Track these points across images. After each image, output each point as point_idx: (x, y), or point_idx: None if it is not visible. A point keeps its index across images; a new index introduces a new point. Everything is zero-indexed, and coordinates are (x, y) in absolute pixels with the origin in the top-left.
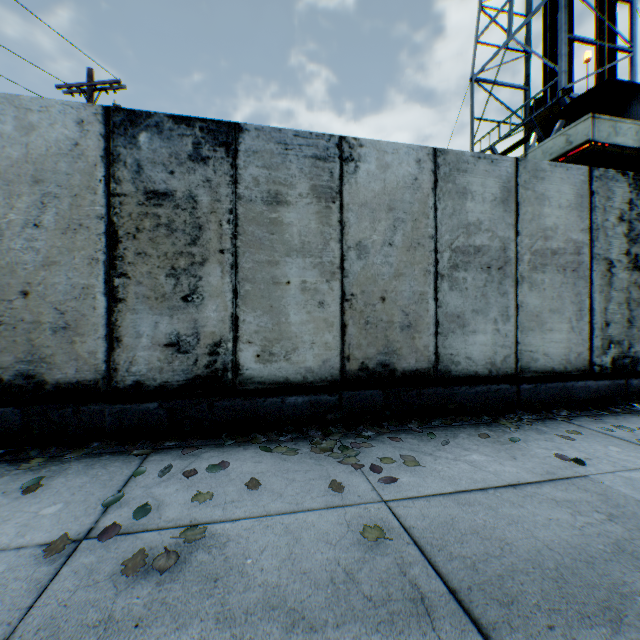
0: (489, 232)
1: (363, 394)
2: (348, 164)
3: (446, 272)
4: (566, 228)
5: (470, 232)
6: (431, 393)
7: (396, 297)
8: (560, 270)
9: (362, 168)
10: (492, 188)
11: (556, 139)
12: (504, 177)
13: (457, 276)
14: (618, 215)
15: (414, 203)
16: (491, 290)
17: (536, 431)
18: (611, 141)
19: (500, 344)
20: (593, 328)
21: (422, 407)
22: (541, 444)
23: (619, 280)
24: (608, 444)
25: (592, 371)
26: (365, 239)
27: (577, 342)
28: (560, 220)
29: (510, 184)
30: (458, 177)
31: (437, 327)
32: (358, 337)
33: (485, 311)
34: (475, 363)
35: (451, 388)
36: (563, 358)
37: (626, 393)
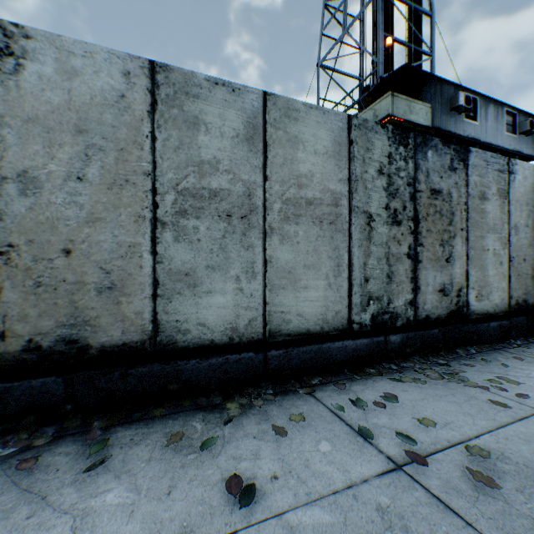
0: (230, 174)
1: (28, 385)
2: (4, 59)
3: (170, 219)
4: (324, 177)
5: (204, 172)
6: (144, 373)
7: (90, 249)
8: (317, 222)
9: (30, 69)
10: (234, 122)
11: (367, 113)
12: (250, 111)
13: (185, 224)
14: (379, 168)
15: (120, 127)
16: (233, 242)
17: (260, 416)
18: (407, 118)
19: (244, 305)
20: (353, 284)
21: (130, 392)
22: (242, 446)
23: (380, 234)
24: (325, 436)
25: (352, 329)
26: (36, 168)
27: (336, 300)
28: (317, 167)
29: (257, 120)
30: (187, 103)
31: (156, 288)
32: (23, 305)
33: (224, 267)
34: (211, 330)
35: (174, 364)
36: (320, 318)
37: (386, 350)
